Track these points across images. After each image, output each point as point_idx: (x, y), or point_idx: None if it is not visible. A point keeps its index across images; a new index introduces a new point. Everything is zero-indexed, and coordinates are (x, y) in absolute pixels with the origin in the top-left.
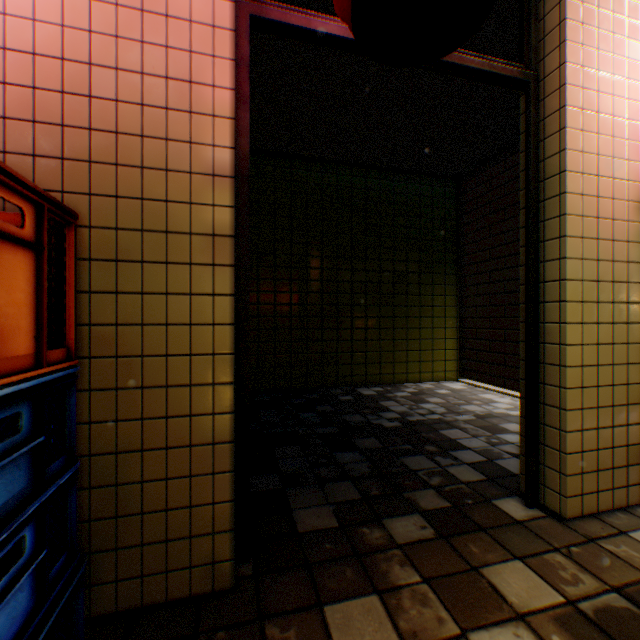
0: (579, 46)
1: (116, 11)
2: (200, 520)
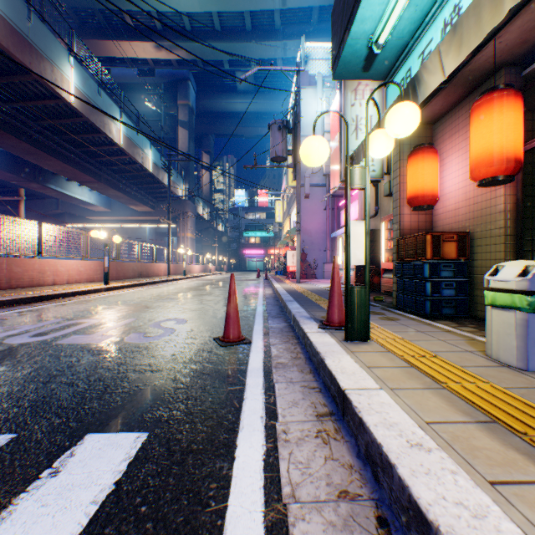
0: None
1: None
2: None
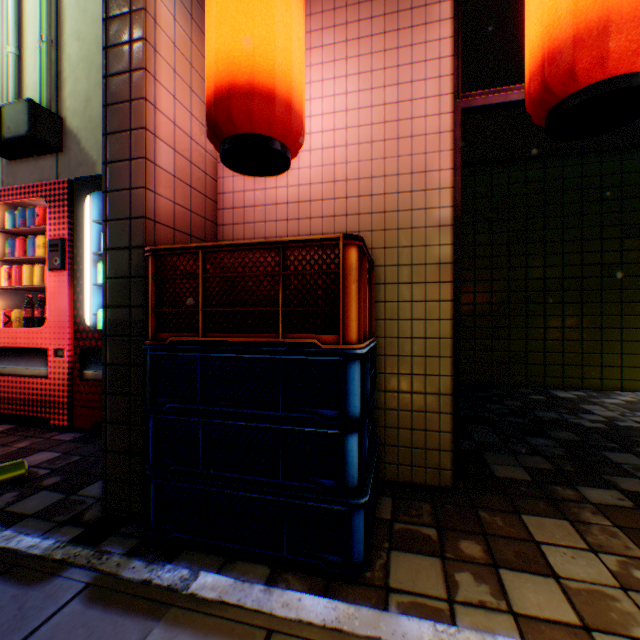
0: None
1: (383, 144)
2: (430, 440)
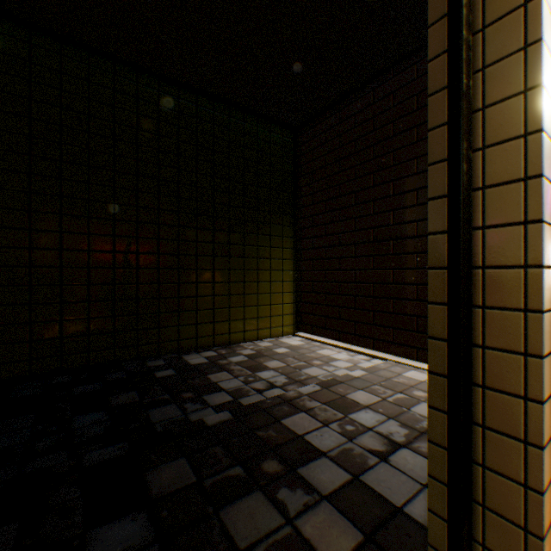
0: None
1: None
2: None
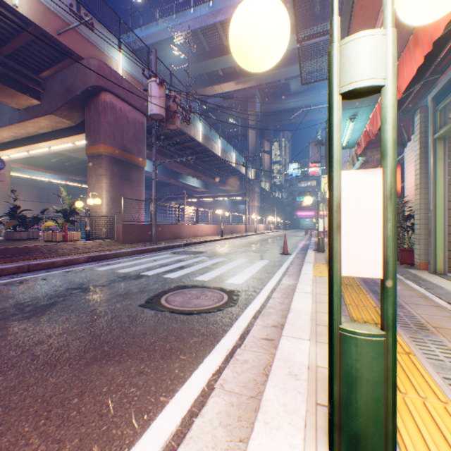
0: (404, 179)
1: None
2: None
